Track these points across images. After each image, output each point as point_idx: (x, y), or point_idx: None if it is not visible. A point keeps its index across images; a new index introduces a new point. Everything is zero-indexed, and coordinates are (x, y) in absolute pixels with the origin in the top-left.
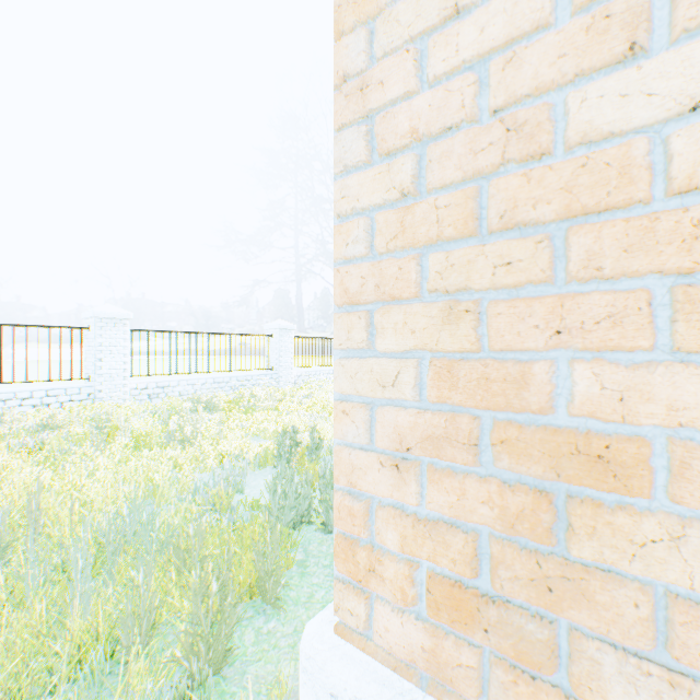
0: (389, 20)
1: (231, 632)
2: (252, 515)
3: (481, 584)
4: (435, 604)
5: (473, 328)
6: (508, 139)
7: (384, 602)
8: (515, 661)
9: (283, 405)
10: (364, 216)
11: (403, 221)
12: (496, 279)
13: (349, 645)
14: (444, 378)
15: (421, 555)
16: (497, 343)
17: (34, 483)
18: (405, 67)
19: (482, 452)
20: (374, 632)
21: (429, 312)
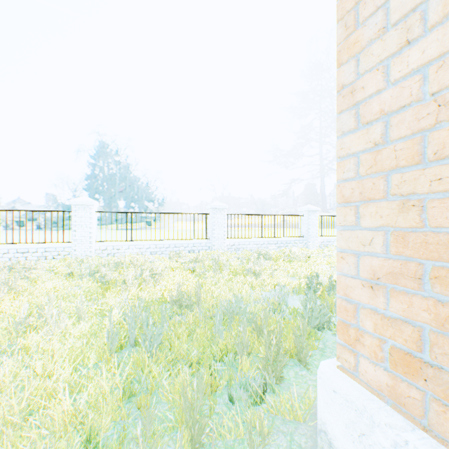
0: (367, 54)
1: (282, 365)
2: (291, 316)
3: (425, 357)
4: (394, 362)
5: (417, 215)
6: (439, 110)
7: (364, 358)
8: (444, 400)
9: (310, 260)
10: (353, 156)
11: (375, 159)
12: (431, 188)
13: (343, 374)
14: (399, 242)
15: (385, 335)
16: (432, 223)
17: (194, 284)
18: (376, 78)
19: (425, 283)
20: (358, 372)
21: (390, 206)
